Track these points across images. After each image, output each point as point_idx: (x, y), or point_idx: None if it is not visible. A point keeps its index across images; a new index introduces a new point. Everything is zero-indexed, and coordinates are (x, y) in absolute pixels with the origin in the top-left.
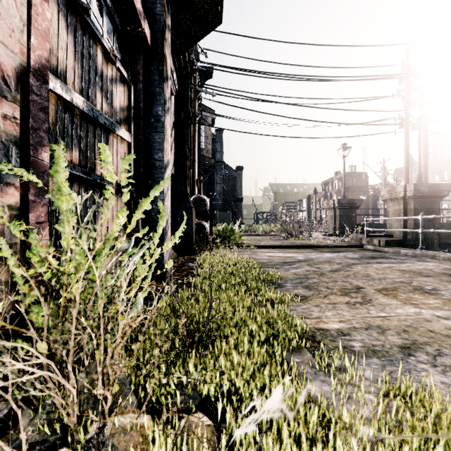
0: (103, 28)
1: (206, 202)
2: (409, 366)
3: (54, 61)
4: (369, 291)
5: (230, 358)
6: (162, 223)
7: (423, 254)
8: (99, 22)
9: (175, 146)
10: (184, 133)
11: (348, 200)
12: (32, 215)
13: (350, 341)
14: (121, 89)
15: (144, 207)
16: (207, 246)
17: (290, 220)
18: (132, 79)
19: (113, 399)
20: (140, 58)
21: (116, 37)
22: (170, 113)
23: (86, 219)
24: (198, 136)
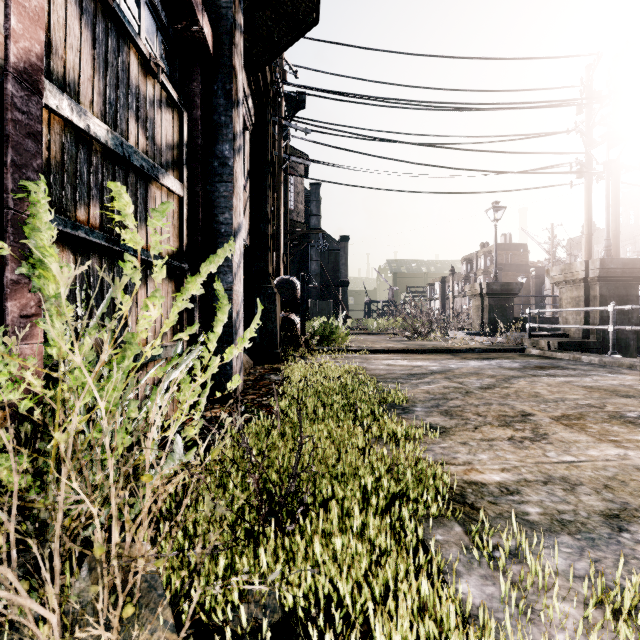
0: (140, 24)
1: (295, 286)
2: (622, 549)
3: (59, 67)
4: (542, 420)
5: (332, 538)
6: (222, 317)
7: (616, 362)
8: (134, 14)
9: (250, 205)
10: (264, 186)
11: (502, 283)
12: (12, 304)
13: (522, 504)
14: (168, 117)
15: (192, 291)
16: (298, 351)
17: (417, 312)
18: (186, 104)
19: (131, 618)
20: (197, 72)
21: (161, 40)
22: (244, 156)
23: (100, 310)
24: (285, 192)
